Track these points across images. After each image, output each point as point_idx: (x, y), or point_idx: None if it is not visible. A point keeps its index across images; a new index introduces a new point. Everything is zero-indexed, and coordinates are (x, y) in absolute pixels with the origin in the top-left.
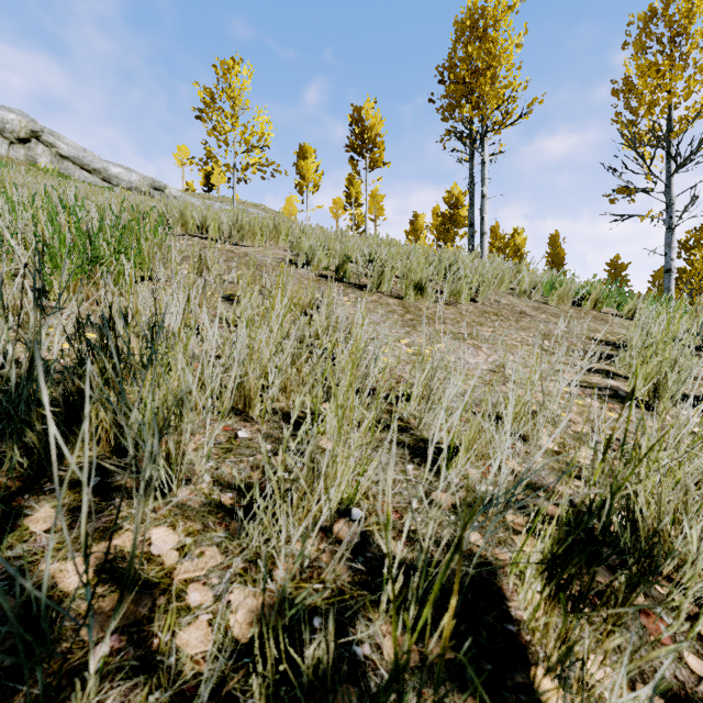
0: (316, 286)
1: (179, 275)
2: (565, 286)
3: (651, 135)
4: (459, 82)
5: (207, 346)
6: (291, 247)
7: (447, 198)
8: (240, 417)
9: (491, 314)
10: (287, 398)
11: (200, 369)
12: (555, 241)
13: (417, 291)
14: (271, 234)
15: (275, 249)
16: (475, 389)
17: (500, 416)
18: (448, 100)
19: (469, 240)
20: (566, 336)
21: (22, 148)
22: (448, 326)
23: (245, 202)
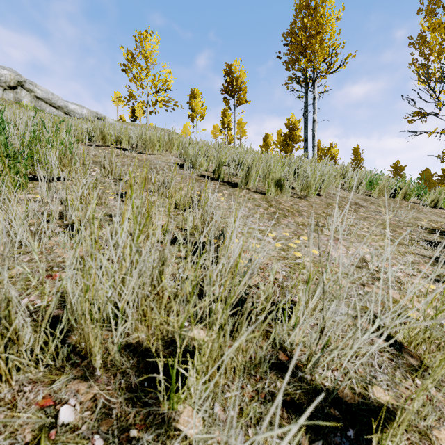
0: (197, 184)
1: (62, 177)
2: (384, 182)
3: (441, 73)
4: (298, 44)
5: (6, 290)
6: (181, 155)
7: (287, 123)
8: (75, 371)
9: (334, 206)
10: (147, 327)
11: (59, 282)
12: (356, 151)
13: (277, 188)
14: (167, 145)
15: (169, 156)
16: (349, 291)
17: (389, 334)
18: (290, 56)
19: (304, 150)
20: (399, 225)
21: (12, 93)
22: (305, 218)
23: (157, 128)
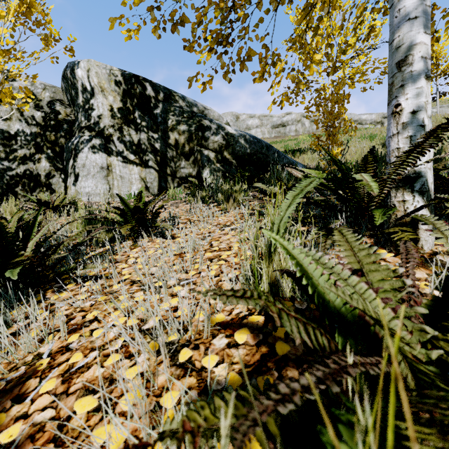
0: None
1: None
2: None
3: None
4: None
5: None
6: None
7: None
8: None
9: None
10: None
11: None
12: None
13: None
14: None
15: None
16: None
17: None
18: None
19: None
20: None
21: None
22: None
23: None
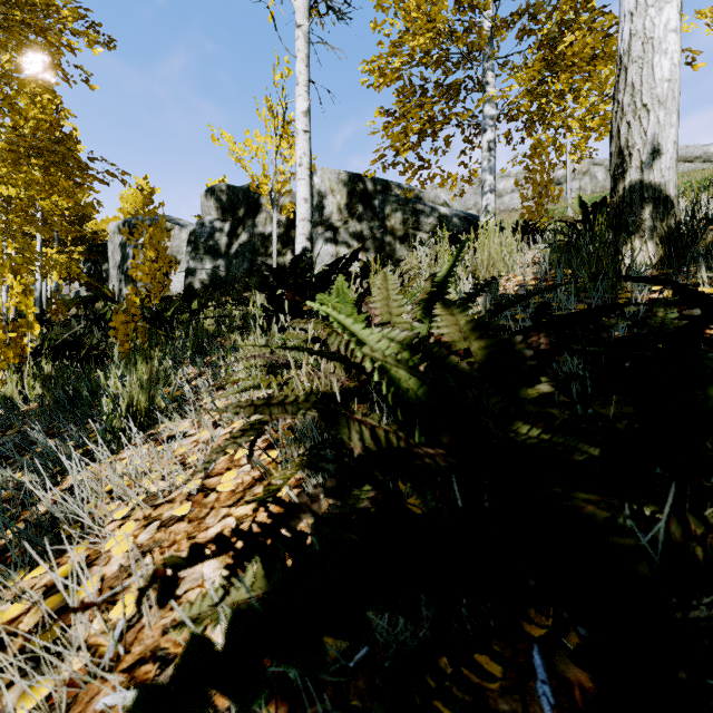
0: None
1: None
2: None
3: None
4: None
5: None
6: None
7: None
8: None
9: None
10: None
11: None
12: None
13: None
14: None
15: None
16: None
17: None
18: None
19: None
20: None
21: None
22: None
23: None
